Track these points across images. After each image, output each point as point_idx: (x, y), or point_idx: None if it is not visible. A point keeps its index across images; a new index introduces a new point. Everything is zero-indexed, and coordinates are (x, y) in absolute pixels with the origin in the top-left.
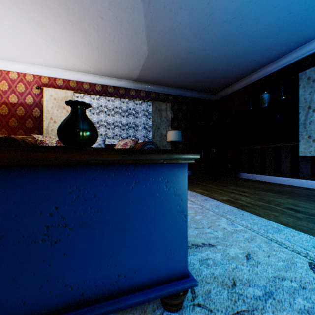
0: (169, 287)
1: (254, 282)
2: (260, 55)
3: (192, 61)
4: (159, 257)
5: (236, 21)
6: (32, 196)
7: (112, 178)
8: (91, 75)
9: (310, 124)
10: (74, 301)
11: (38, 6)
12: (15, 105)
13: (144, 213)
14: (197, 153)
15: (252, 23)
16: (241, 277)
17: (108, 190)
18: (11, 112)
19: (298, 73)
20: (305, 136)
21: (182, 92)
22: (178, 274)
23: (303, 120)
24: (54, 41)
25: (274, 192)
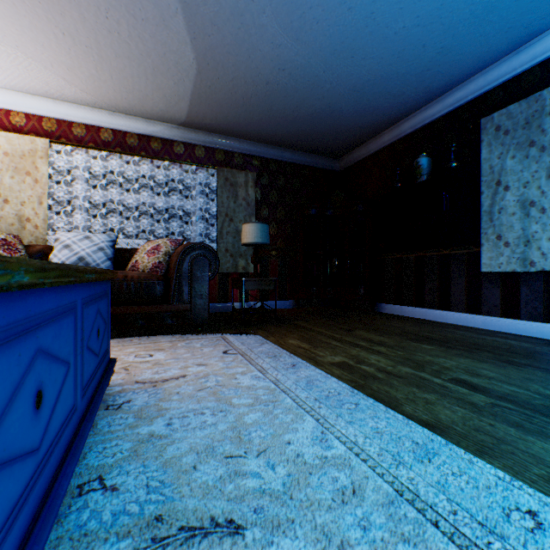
0: None
1: None
2: (412, 83)
3: (288, 89)
4: None
5: (362, 4)
6: None
7: None
8: (89, 109)
9: (500, 214)
10: None
11: None
12: None
13: None
14: None
15: (394, 11)
16: None
17: None
18: None
19: (480, 119)
20: (492, 236)
21: (277, 153)
22: None
23: (488, 206)
24: None
25: (435, 343)
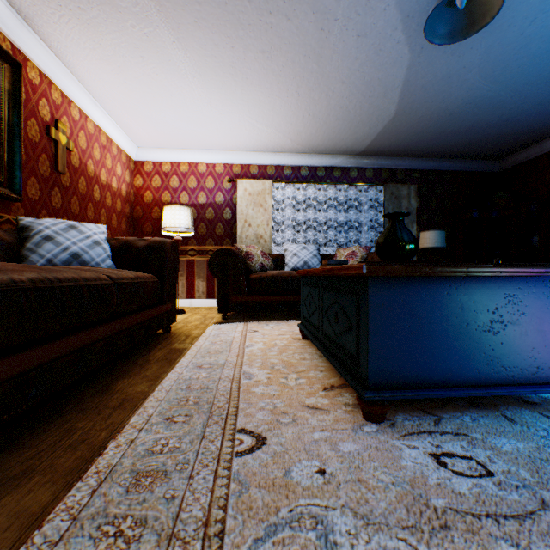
0: None
1: None
2: None
3: (468, 115)
4: None
5: None
6: (482, 298)
7: (533, 288)
8: (295, 155)
9: None
10: (506, 380)
11: (266, 84)
12: (203, 206)
13: None
14: None
15: None
16: None
17: (529, 297)
18: (199, 216)
19: None
20: None
21: (435, 164)
22: None
23: None
24: (266, 119)
25: None
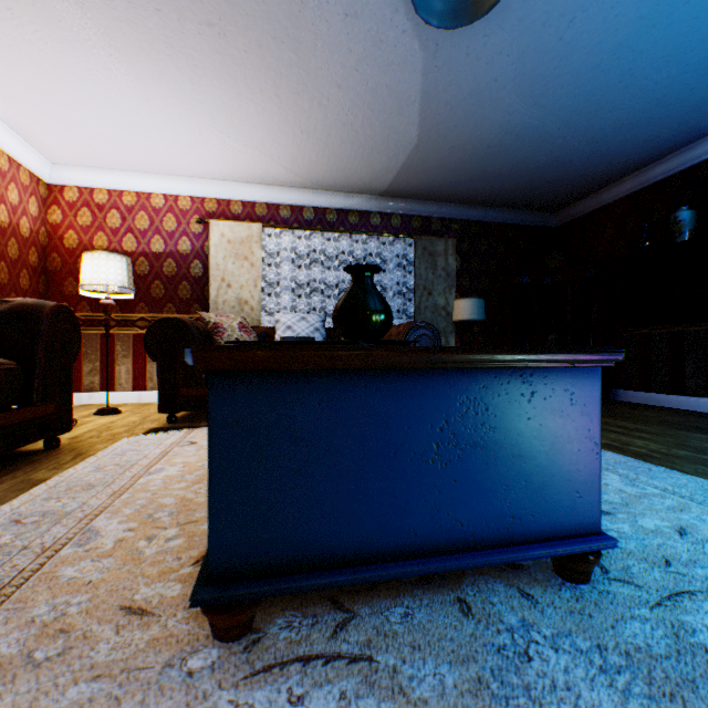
0: (579, 542)
1: (702, 563)
2: (671, 126)
3: (511, 150)
4: (562, 500)
5: (619, 64)
6: (422, 405)
7: (506, 386)
8: (295, 190)
9: None
10: (463, 542)
11: (228, 79)
12: (160, 256)
13: (544, 437)
14: (619, 352)
15: (657, 64)
16: (676, 556)
17: (500, 402)
18: (154, 271)
19: None
20: None
21: (479, 214)
22: (588, 529)
23: None
24: (241, 133)
25: None
